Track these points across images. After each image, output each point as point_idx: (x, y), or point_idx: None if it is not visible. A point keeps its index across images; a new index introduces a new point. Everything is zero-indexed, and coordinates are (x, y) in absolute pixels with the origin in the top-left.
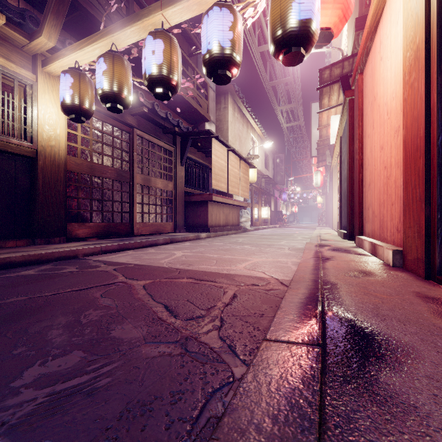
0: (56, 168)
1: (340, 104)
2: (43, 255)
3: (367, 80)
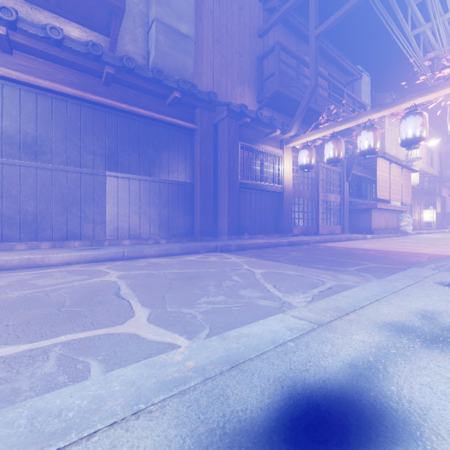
0: (289, 197)
1: None
2: (300, 241)
3: None
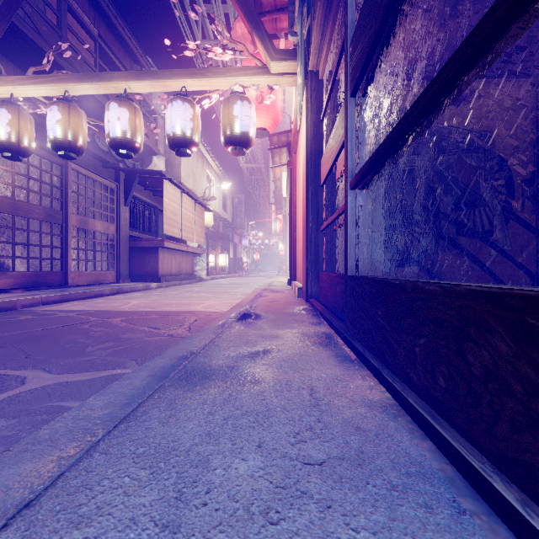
0: None
1: None
2: None
3: (298, 162)
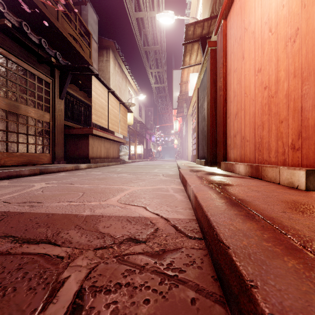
0: None
1: (197, 64)
2: None
3: (233, 21)
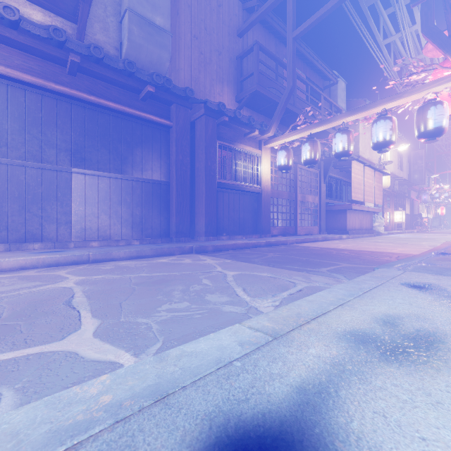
0: (267, 197)
1: None
2: (278, 242)
3: None
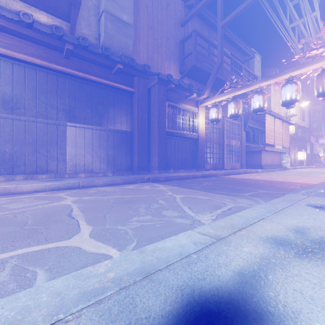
0: (202, 142)
1: None
2: (210, 174)
3: None
